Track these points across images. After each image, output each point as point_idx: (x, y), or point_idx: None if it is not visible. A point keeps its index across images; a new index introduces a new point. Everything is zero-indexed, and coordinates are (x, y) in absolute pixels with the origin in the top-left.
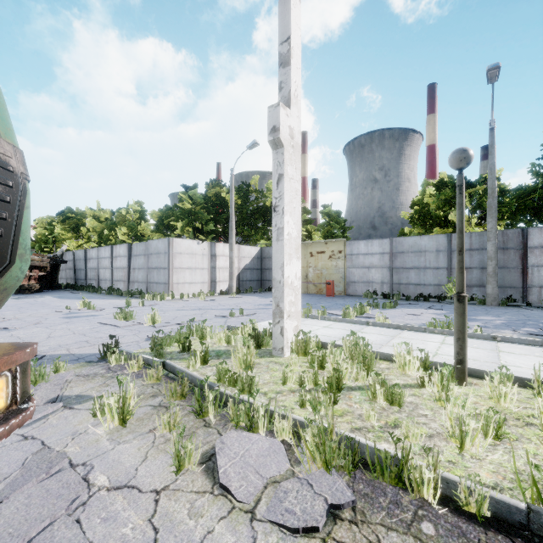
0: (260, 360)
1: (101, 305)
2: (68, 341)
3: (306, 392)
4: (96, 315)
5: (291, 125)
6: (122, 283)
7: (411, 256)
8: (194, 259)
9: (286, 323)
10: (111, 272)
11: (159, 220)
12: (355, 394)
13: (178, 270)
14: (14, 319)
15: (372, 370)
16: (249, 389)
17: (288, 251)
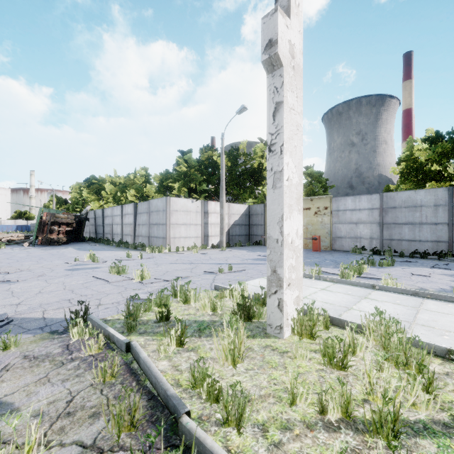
0: (252, 342)
1: (107, 256)
2: (52, 299)
3: (333, 431)
4: (96, 267)
5: (291, 41)
6: (130, 237)
7: (405, 211)
8: (189, 216)
9: (285, 294)
10: (121, 228)
11: (159, 182)
12: (429, 450)
13: (174, 225)
14: (26, 270)
15: (437, 388)
16: (238, 420)
17: (288, 201)
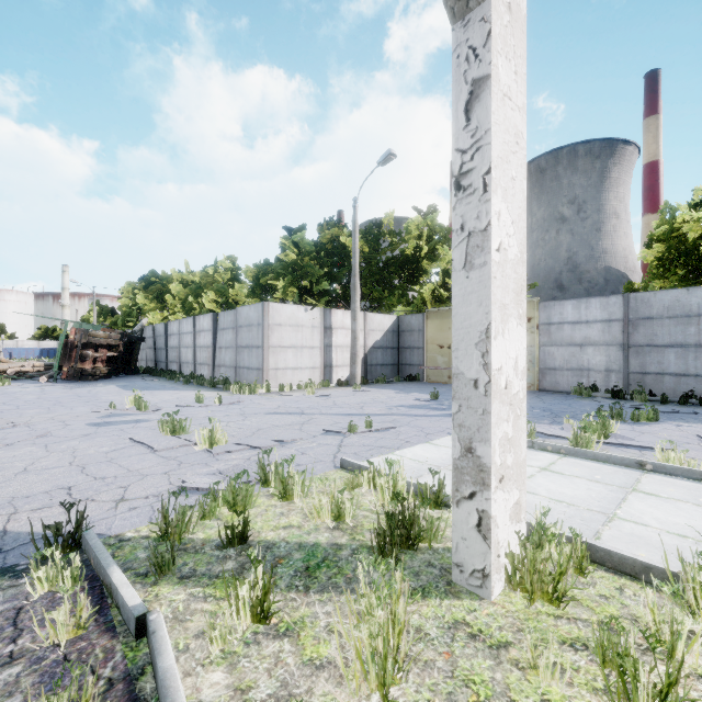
0: (422, 609)
1: (164, 400)
2: (39, 486)
3: None
4: (141, 420)
5: None
6: (206, 368)
7: (669, 325)
8: (300, 333)
9: (494, 502)
10: (193, 353)
11: (253, 279)
12: None
13: (277, 349)
14: (23, 425)
15: None
16: None
17: (500, 297)
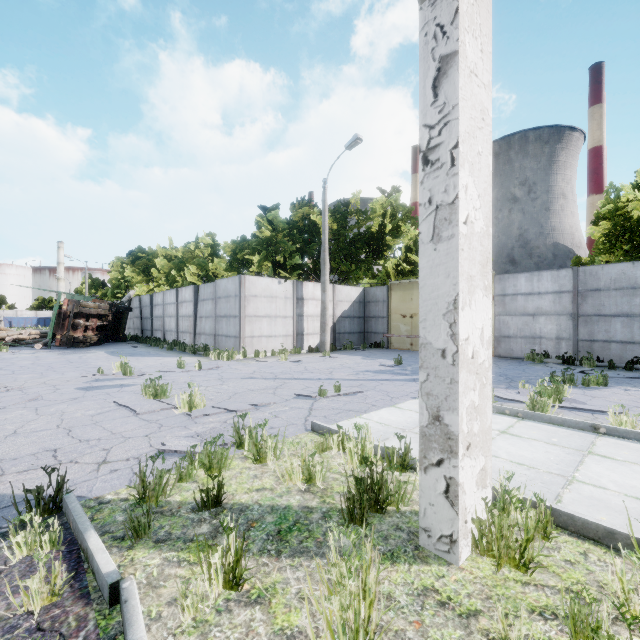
0: (392, 575)
1: (148, 366)
2: (26, 448)
3: None
4: (126, 384)
5: None
6: (188, 336)
7: (615, 296)
8: (274, 303)
9: (461, 469)
10: (176, 322)
11: (231, 254)
12: None
13: (252, 318)
14: (17, 389)
15: None
16: None
17: (467, 269)
